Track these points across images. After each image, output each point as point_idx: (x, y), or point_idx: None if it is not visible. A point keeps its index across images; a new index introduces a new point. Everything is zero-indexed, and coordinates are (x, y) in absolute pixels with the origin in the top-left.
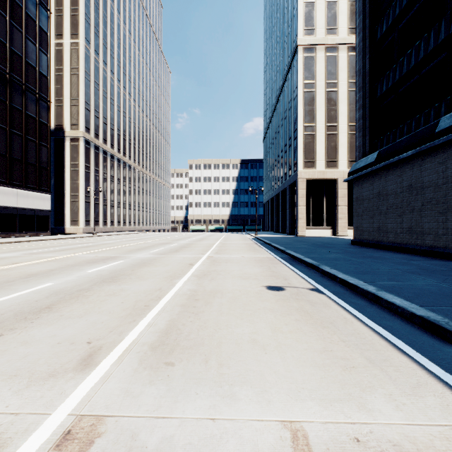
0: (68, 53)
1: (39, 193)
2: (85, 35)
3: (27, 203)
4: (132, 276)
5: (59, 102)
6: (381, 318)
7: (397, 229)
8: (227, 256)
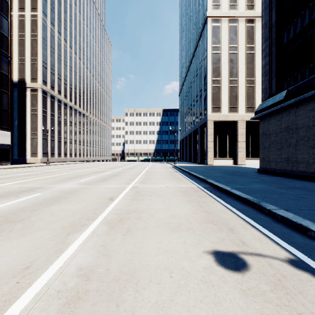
0: (28, 22)
1: (0, 130)
2: (42, 9)
3: None
4: (18, 225)
5: (22, 60)
6: None
7: (310, 159)
8: (152, 185)
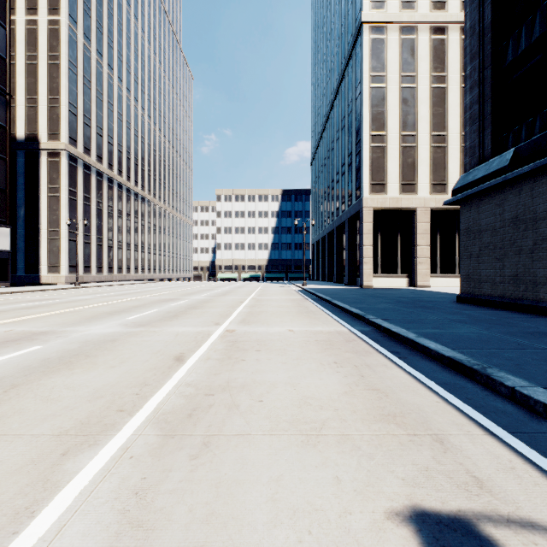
0: (44, 34)
1: None
2: (68, 11)
3: None
4: None
5: (32, 101)
6: None
7: None
8: (262, 328)
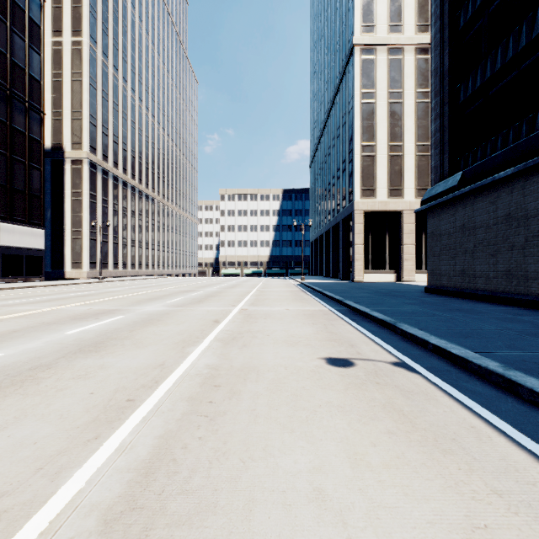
0: (68, 54)
1: (29, 227)
2: (90, 32)
3: (14, 239)
4: (127, 341)
5: (57, 114)
6: (536, 427)
7: (490, 272)
8: (267, 308)
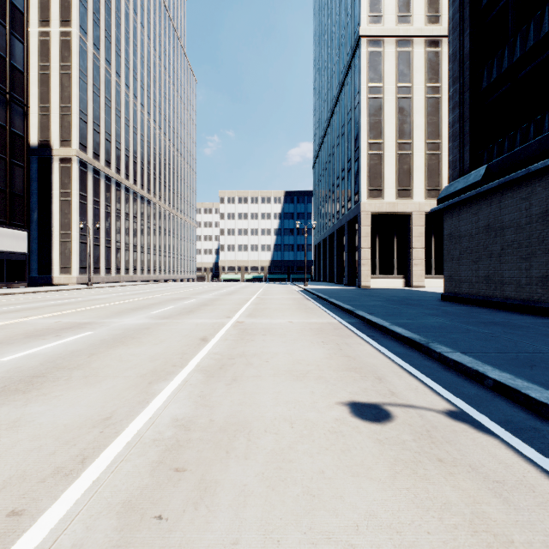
0: (56, 45)
1: (10, 229)
2: (79, 23)
3: None
4: (77, 372)
5: (45, 109)
6: None
7: (521, 278)
8: (266, 320)
